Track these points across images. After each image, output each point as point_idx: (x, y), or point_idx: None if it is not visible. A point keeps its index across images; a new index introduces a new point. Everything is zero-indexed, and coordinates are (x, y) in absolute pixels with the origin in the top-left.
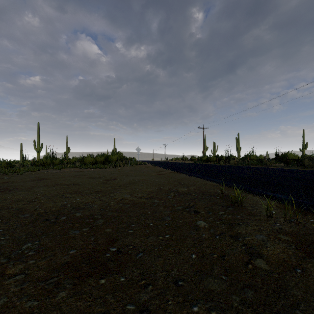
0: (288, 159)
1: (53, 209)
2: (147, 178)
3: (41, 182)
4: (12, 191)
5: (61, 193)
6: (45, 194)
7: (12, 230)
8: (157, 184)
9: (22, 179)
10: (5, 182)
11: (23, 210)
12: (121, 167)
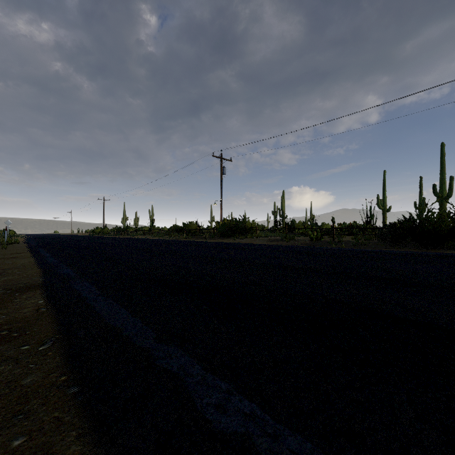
0: (131, 231)
1: None
2: None
3: None
4: None
5: None
6: None
7: None
8: None
9: None
10: None
11: None
12: None
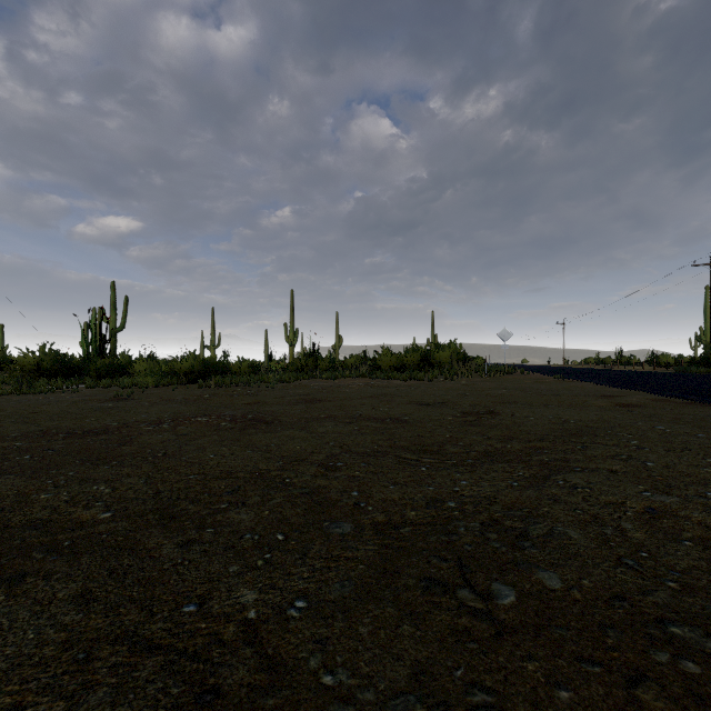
0: None
1: (409, 514)
2: (608, 418)
3: (315, 407)
4: (272, 427)
5: (383, 445)
6: (345, 443)
7: (342, 624)
8: (706, 449)
9: (278, 399)
10: (252, 403)
11: (324, 500)
12: (468, 379)
